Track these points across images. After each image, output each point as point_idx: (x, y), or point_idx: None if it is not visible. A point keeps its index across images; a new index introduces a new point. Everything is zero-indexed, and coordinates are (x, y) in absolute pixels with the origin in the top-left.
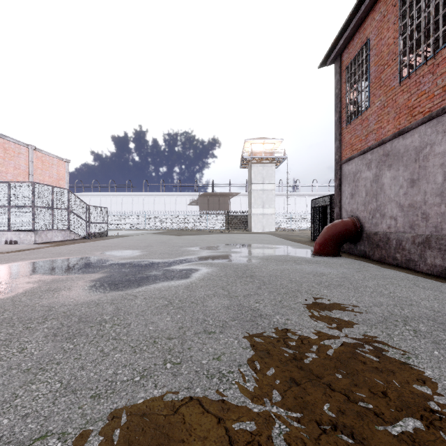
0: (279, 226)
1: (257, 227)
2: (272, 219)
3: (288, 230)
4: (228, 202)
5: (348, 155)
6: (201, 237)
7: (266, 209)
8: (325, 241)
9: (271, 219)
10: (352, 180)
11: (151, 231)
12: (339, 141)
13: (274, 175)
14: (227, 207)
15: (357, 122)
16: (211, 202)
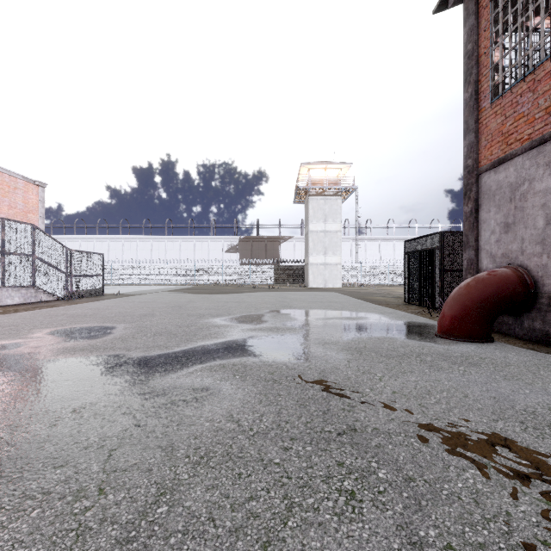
0: (346, 280)
1: (317, 281)
2: (338, 271)
3: (358, 285)
4: (278, 248)
5: (495, 154)
6: (239, 296)
7: (329, 257)
8: (466, 312)
9: (336, 270)
10: (508, 198)
11: (173, 287)
12: (475, 134)
13: (339, 212)
14: (277, 255)
15: (520, 90)
16: (255, 248)
